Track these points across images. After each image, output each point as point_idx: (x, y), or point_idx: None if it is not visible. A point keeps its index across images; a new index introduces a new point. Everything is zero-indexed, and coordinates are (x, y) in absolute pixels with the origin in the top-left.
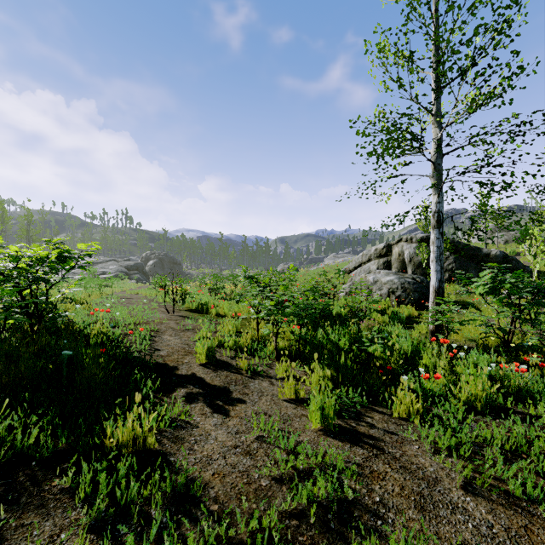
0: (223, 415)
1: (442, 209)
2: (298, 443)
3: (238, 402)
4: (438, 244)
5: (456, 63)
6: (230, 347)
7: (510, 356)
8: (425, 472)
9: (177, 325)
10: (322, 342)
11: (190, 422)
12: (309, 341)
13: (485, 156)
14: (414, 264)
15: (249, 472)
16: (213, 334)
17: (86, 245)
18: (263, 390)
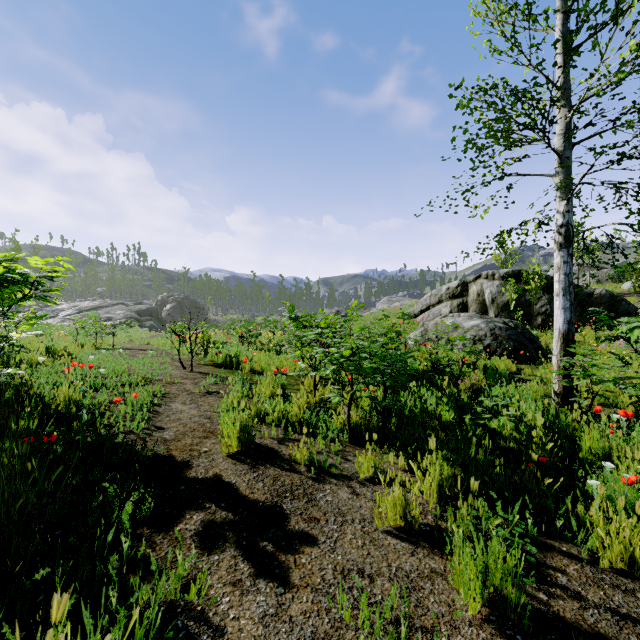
0: (278, 585)
1: (572, 221)
2: None
3: (304, 542)
4: (566, 271)
5: (606, 0)
6: (275, 421)
7: None
8: None
9: (195, 387)
10: (420, 414)
11: (207, 615)
12: (395, 412)
13: None
14: (497, 306)
15: None
16: (247, 399)
17: (43, 260)
18: (343, 508)
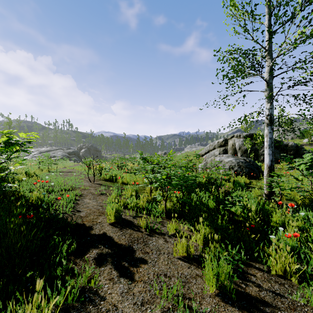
0: (129, 280)
1: (273, 113)
2: None
3: (141, 262)
4: (270, 136)
5: (287, 11)
6: (132, 207)
7: None
8: None
9: (95, 191)
10: (198, 205)
11: (98, 292)
12: (188, 203)
13: (312, 72)
14: (242, 151)
15: None
16: (119, 197)
17: (26, 134)
18: (160, 248)
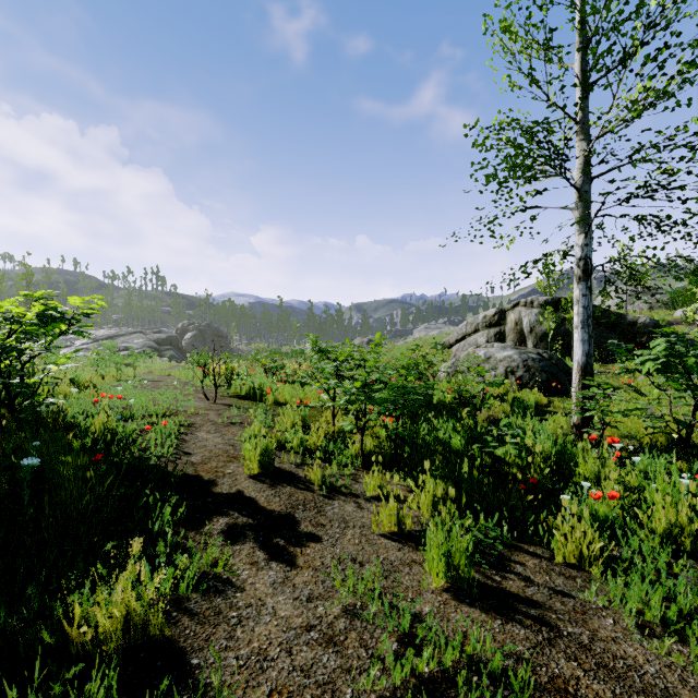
0: (286, 565)
1: (590, 255)
2: (414, 617)
3: (310, 540)
4: (584, 304)
5: (615, 43)
6: (294, 448)
7: (692, 460)
8: (643, 676)
9: (219, 417)
10: (429, 442)
11: (231, 580)
12: (408, 440)
13: (663, 172)
14: (536, 335)
15: (334, 684)
16: (269, 429)
17: (82, 300)
18: (347, 518)
